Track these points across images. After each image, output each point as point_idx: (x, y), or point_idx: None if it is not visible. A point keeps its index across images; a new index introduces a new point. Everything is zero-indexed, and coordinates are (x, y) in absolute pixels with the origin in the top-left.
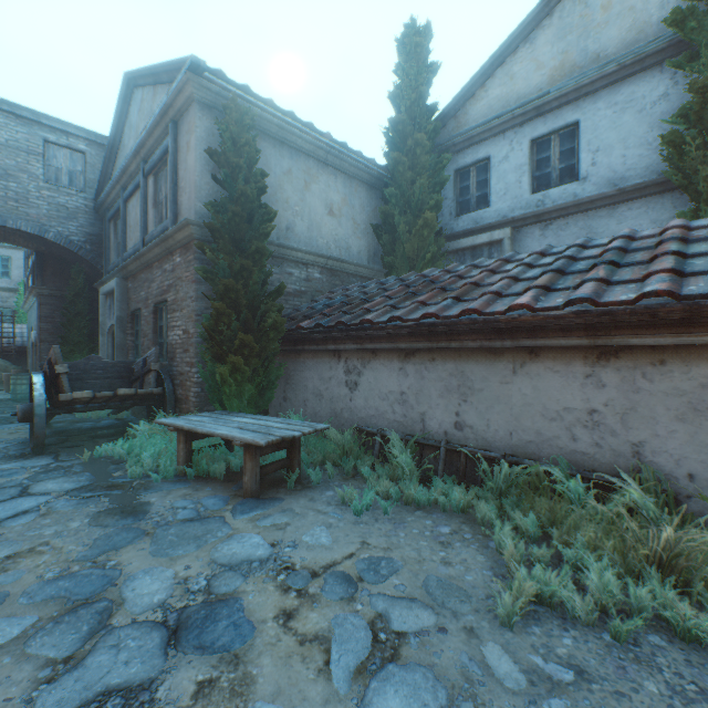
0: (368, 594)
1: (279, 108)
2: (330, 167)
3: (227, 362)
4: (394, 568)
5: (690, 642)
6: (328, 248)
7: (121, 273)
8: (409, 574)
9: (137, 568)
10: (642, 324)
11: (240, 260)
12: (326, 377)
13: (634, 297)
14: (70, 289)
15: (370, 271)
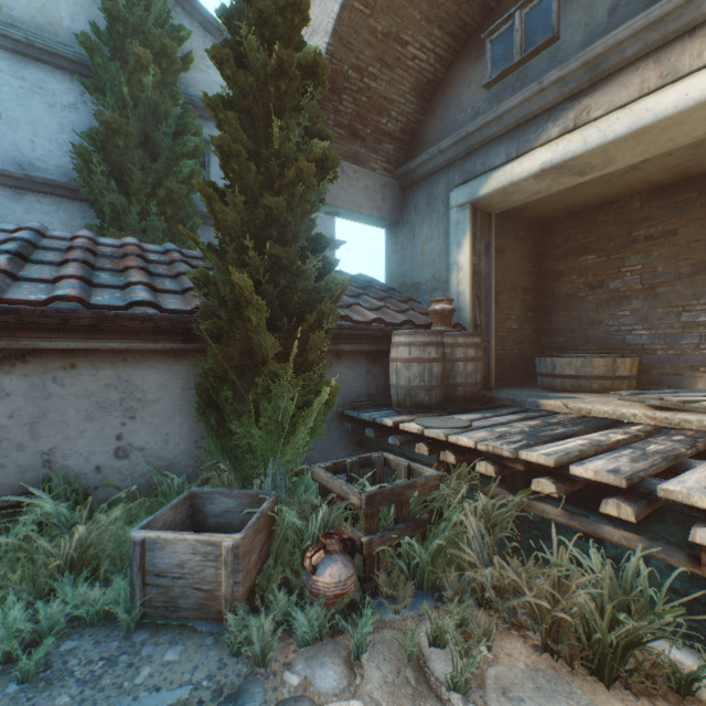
0: None
1: None
2: None
3: None
4: None
5: (100, 621)
6: None
7: None
8: None
9: None
10: (55, 327)
11: None
12: None
13: (47, 298)
14: None
15: None
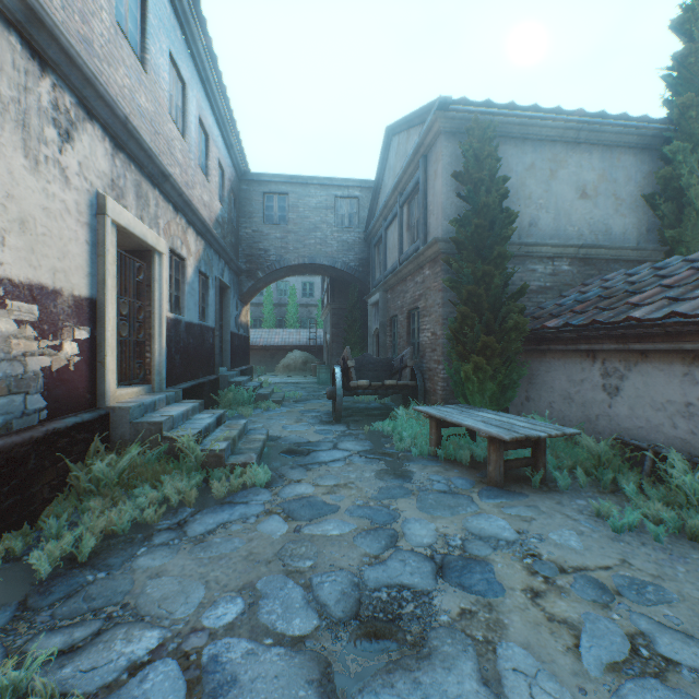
0: (627, 609)
1: (520, 108)
2: (581, 145)
3: (469, 361)
4: (664, 597)
5: None
6: (578, 235)
7: (382, 287)
8: (688, 612)
9: (409, 515)
10: None
11: (482, 267)
12: (576, 379)
13: None
14: (349, 302)
15: (639, 252)
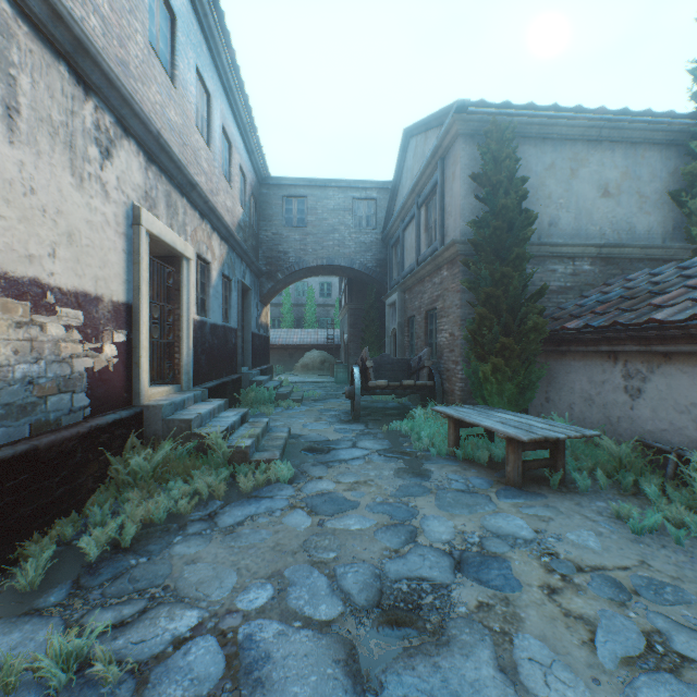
0: (644, 608)
1: (539, 108)
2: (603, 143)
3: (487, 362)
4: (683, 598)
5: None
6: (600, 234)
7: (400, 288)
8: None
9: (427, 513)
10: None
11: (500, 269)
12: (597, 381)
13: None
14: (366, 303)
15: (664, 251)
